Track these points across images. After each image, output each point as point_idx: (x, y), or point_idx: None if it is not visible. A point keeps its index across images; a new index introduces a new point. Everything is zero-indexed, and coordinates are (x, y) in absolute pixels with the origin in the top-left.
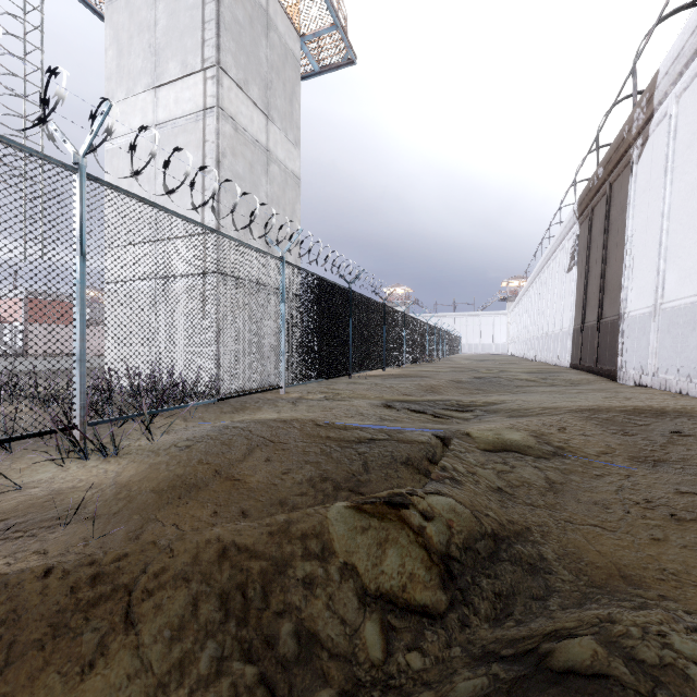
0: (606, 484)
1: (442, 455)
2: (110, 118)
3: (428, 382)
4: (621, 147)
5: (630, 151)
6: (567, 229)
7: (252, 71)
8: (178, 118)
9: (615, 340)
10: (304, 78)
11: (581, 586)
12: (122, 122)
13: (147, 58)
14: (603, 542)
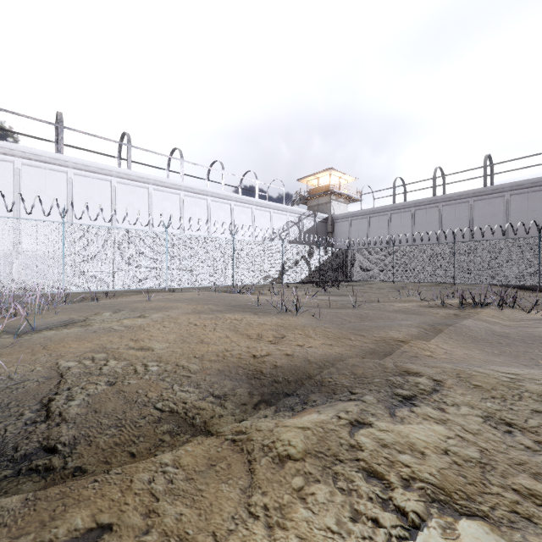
0: None
1: None
2: None
3: None
4: None
5: None
6: None
7: None
8: None
9: None
10: None
11: None
12: None
13: None
14: None
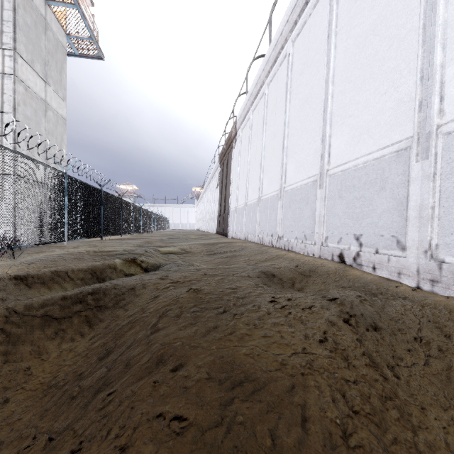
0: (195, 257)
1: None
2: None
3: (146, 240)
4: (230, 140)
5: (232, 143)
6: (216, 167)
7: (36, 54)
8: None
9: (228, 220)
10: (67, 55)
11: None
12: None
13: None
14: None
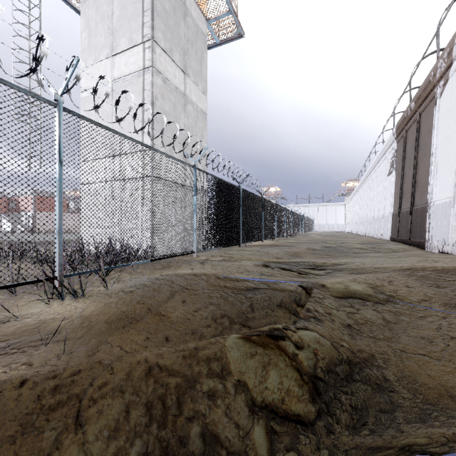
0: (428, 323)
1: (306, 300)
2: (84, 77)
3: (293, 250)
4: (428, 87)
5: (434, 90)
6: (388, 146)
7: (175, 43)
8: (126, 75)
9: (424, 221)
10: (209, 48)
11: (418, 403)
12: (91, 79)
13: (107, 37)
14: (432, 368)
